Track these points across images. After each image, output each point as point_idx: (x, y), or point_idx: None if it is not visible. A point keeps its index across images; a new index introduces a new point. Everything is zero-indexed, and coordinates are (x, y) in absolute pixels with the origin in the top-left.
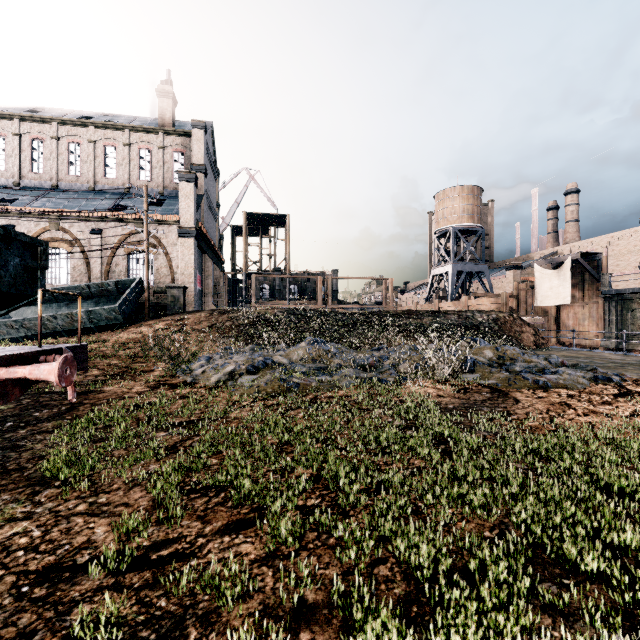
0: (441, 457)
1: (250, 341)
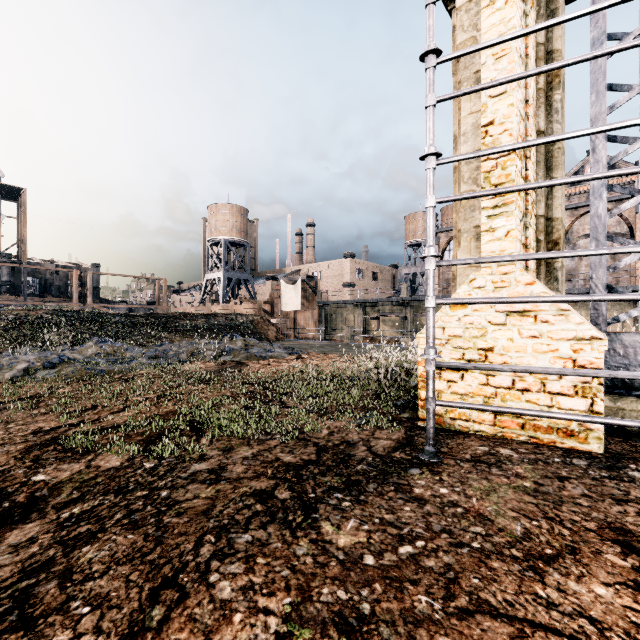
0: (205, 385)
1: (19, 344)
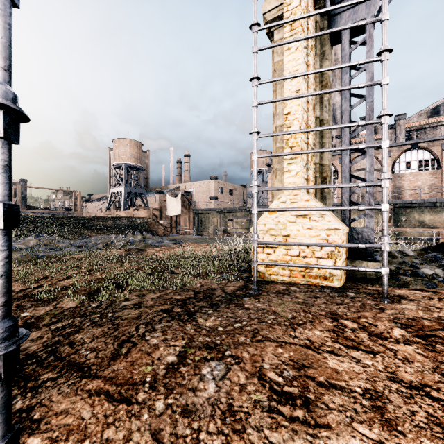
0: (120, 263)
1: None
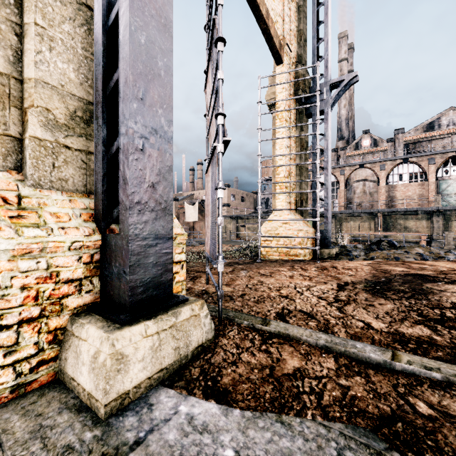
0: None
1: None
